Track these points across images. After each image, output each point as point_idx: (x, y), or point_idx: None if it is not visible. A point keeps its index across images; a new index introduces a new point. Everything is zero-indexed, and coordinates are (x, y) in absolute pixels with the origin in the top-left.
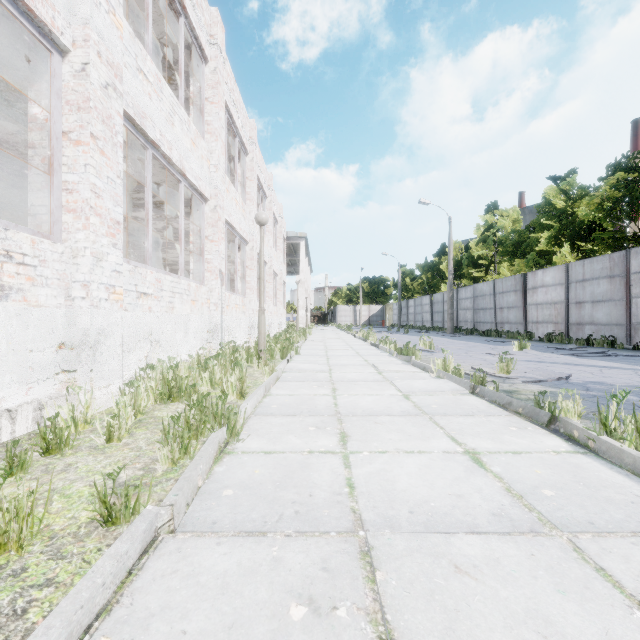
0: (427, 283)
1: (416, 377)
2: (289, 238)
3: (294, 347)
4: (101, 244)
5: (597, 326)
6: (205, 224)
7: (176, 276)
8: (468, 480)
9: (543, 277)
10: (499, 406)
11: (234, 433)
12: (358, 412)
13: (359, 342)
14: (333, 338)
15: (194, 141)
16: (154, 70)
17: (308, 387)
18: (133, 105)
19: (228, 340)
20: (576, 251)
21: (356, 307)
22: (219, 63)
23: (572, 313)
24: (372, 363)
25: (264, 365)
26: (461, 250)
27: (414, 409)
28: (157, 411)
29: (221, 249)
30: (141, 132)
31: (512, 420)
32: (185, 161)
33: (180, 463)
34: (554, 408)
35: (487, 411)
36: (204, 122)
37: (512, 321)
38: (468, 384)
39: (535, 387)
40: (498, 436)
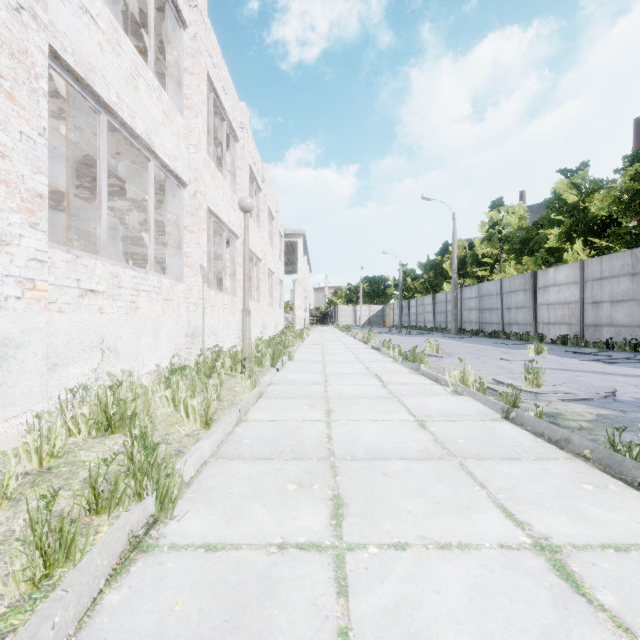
0: (429, 282)
1: (428, 392)
2: (286, 235)
3: (287, 352)
4: (8, 222)
5: (617, 328)
6: (183, 212)
7: (143, 271)
8: (570, 638)
9: (555, 275)
10: (548, 441)
11: (166, 506)
12: (359, 452)
13: (359, 345)
14: (332, 340)
15: (167, 114)
16: (107, 16)
17: (296, 408)
18: (73, 51)
19: (213, 344)
20: (589, 248)
21: (356, 307)
22: (200, 29)
23: (588, 314)
24: (375, 372)
25: (249, 375)
26: (464, 248)
27: (435, 446)
28: (84, 450)
29: (203, 241)
30: (88, 90)
31: (578, 469)
32: (154, 135)
33: (52, 579)
34: (638, 452)
35: (536, 450)
36: (182, 96)
37: (521, 322)
38: (499, 406)
39: (580, 408)
40: (573, 505)
